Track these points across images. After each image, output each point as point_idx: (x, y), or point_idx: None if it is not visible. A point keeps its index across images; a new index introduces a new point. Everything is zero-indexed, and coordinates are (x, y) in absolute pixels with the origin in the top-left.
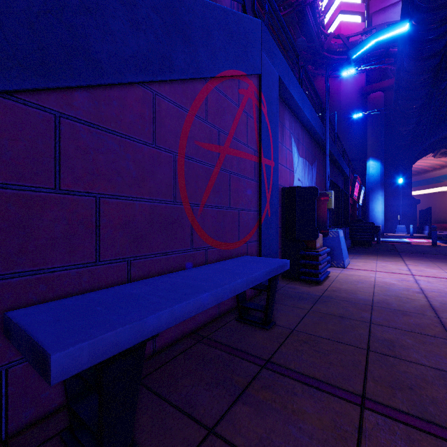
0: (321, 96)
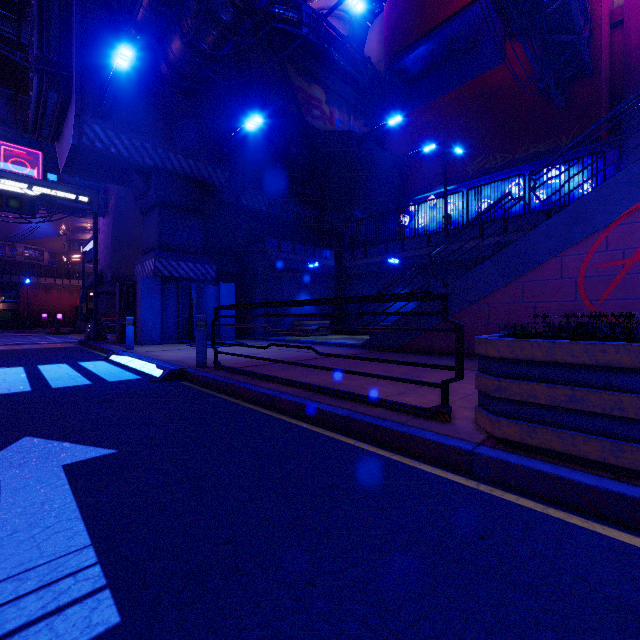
0: None
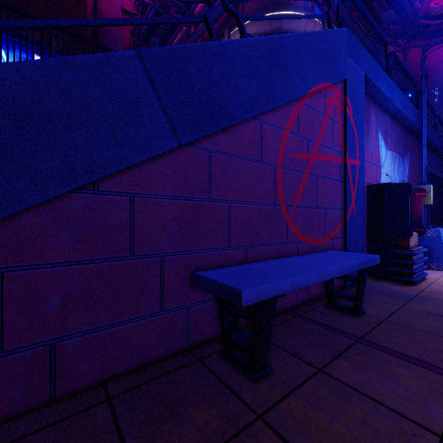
0: (415, 71)
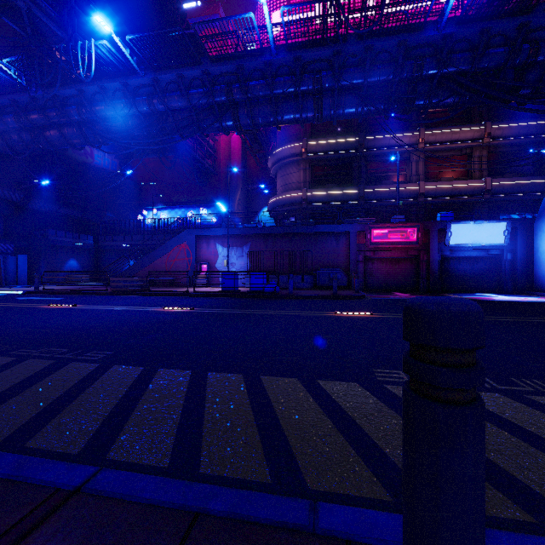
0: None
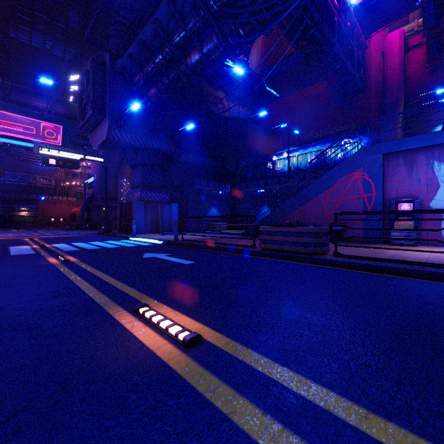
0: None
